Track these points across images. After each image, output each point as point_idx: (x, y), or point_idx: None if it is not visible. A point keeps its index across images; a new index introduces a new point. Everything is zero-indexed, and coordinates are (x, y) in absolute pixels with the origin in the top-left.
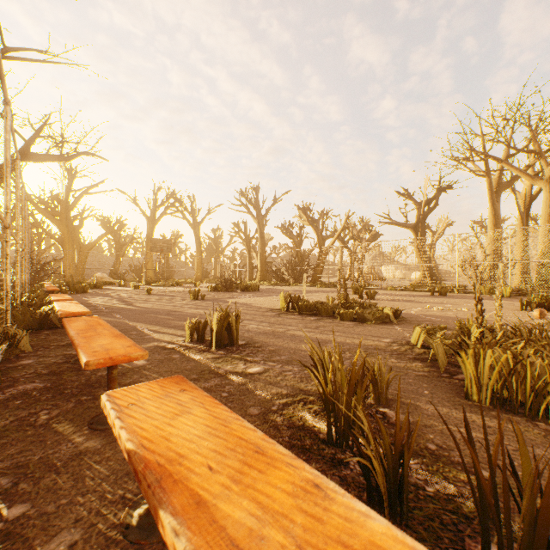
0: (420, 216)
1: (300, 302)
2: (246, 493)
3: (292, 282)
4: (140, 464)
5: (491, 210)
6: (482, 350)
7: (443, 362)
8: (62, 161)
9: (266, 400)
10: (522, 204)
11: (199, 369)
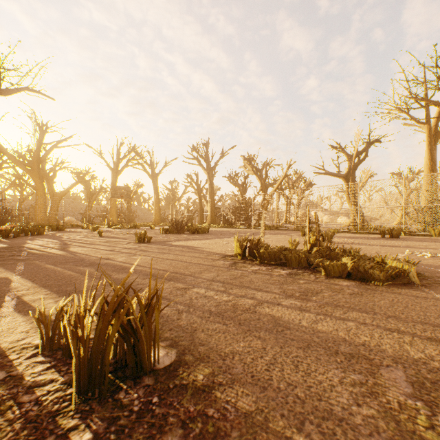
0: (351, 166)
1: (260, 247)
2: None
3: (238, 225)
4: None
5: (429, 156)
6: None
7: None
8: None
9: None
10: None
11: None
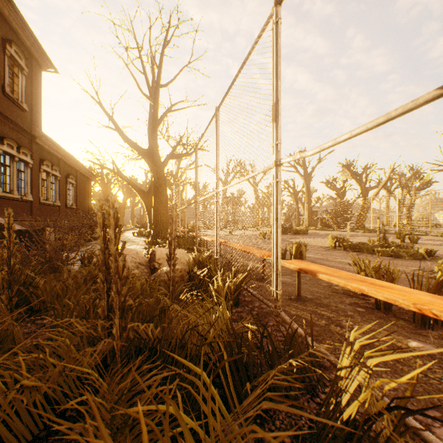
0: None
1: (344, 242)
2: (336, 273)
3: (336, 228)
4: (306, 269)
5: None
6: None
7: None
8: (187, 156)
9: (329, 282)
10: None
11: (289, 270)
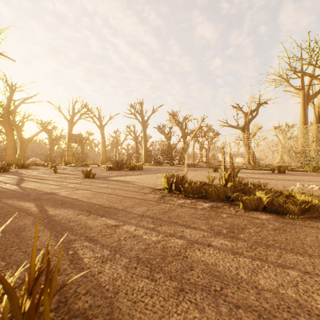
0: (246, 121)
1: (184, 182)
2: None
3: (165, 163)
4: None
5: (303, 113)
6: None
7: None
8: None
9: None
10: (316, 112)
11: None
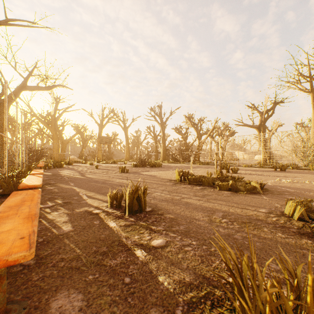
0: (262, 120)
1: (189, 175)
2: None
3: (181, 161)
4: None
5: None
6: None
7: None
8: (45, 90)
9: (169, 293)
10: None
11: (111, 240)
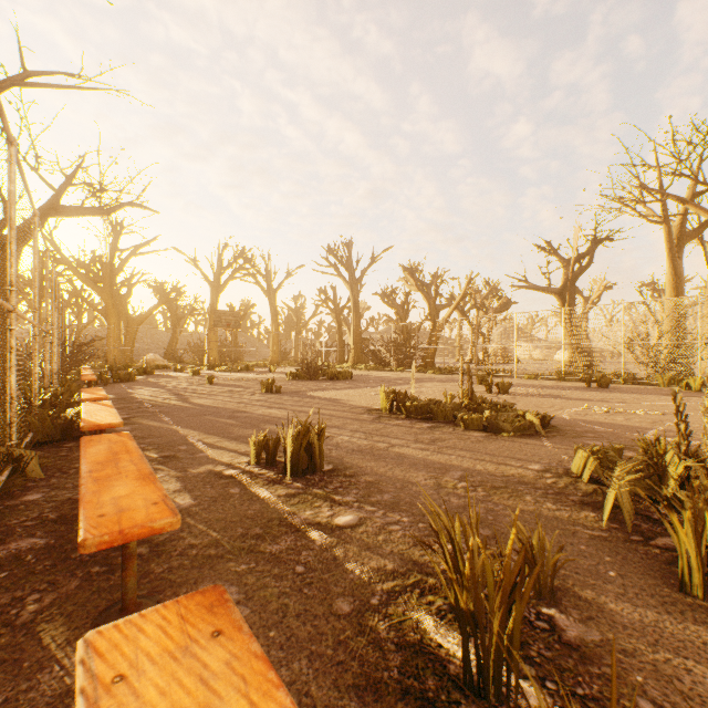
0: (568, 277)
1: (407, 400)
2: None
3: (396, 366)
4: None
5: (671, 269)
6: (707, 513)
7: (629, 513)
8: (100, 214)
9: (362, 582)
10: None
11: (266, 517)
